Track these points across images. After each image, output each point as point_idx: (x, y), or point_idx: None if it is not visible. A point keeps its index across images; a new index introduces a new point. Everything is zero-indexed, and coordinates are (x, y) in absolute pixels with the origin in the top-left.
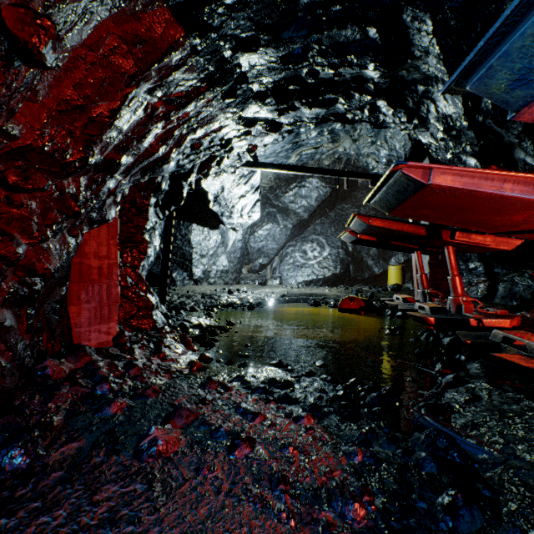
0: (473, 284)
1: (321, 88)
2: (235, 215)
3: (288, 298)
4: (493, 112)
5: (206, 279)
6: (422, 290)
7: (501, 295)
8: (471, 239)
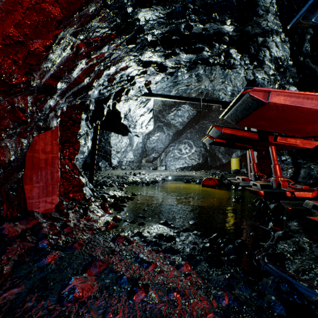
0: (284, 169)
1: (193, 40)
2: (138, 127)
3: (170, 178)
4: (311, 53)
5: (120, 166)
6: (254, 173)
7: (302, 176)
8: (287, 141)
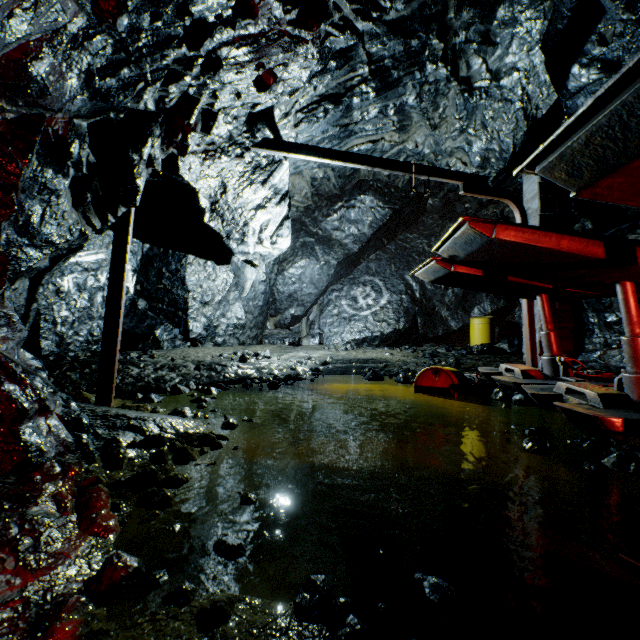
0: (614, 345)
1: None
2: (251, 240)
3: (332, 366)
4: None
5: (211, 338)
6: (551, 358)
7: None
8: None
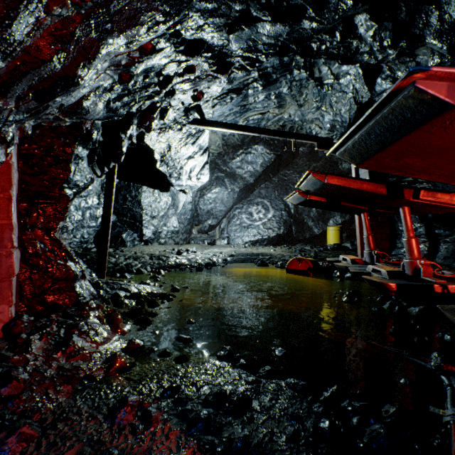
0: None
1: None
2: (184, 177)
3: (235, 258)
4: None
5: (157, 240)
6: (369, 251)
7: (443, 256)
8: (436, 199)
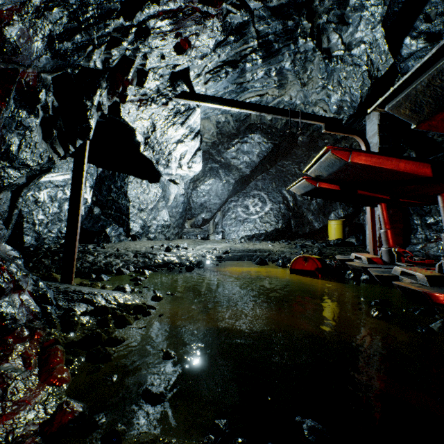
0: (432, 240)
1: None
2: (173, 165)
3: (231, 255)
4: None
5: (145, 235)
6: (388, 249)
7: None
8: None
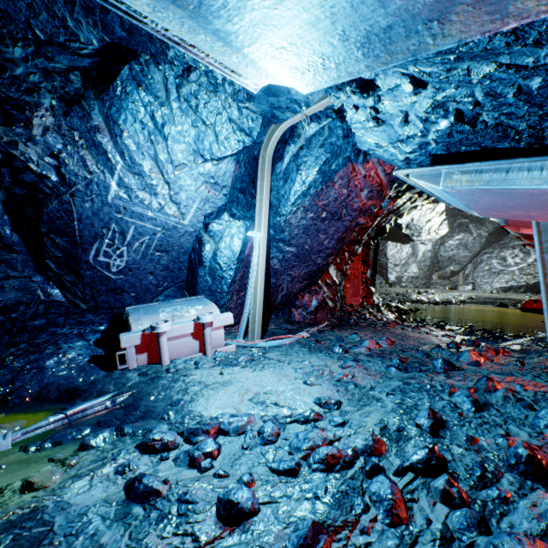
0: None
1: None
2: (423, 234)
3: (475, 300)
4: None
5: (398, 283)
6: None
7: None
8: None
